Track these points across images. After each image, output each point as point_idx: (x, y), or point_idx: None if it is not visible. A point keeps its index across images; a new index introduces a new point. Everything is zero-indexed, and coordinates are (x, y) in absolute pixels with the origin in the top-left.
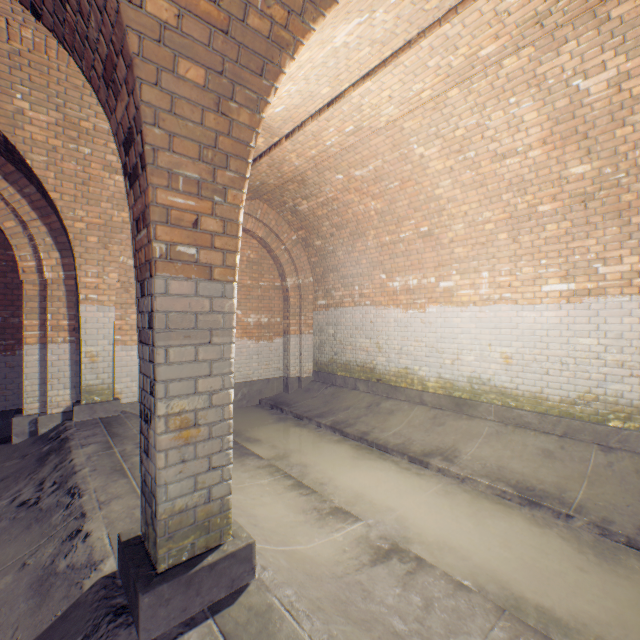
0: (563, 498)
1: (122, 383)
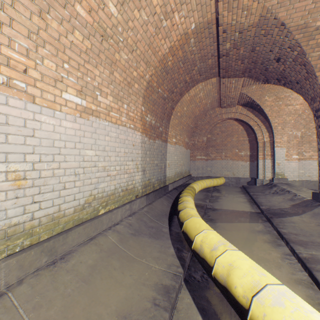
0: None
1: (286, 173)
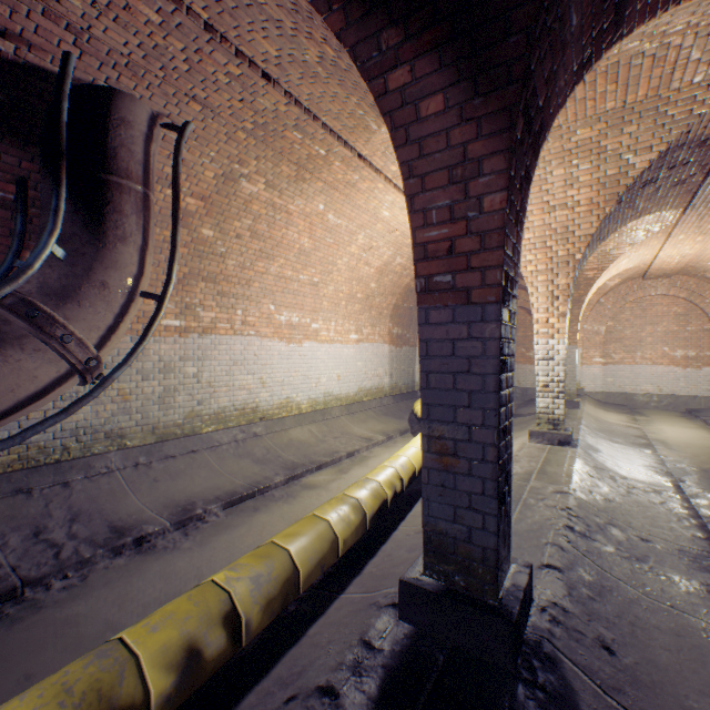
0: None
1: (585, 382)
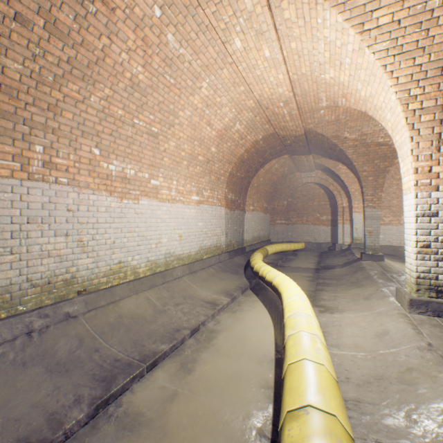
0: None
1: None
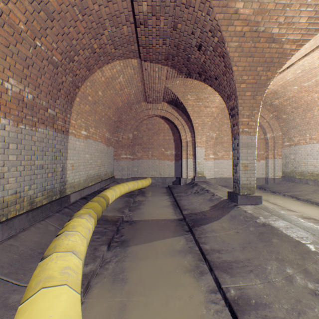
0: None
1: (205, 172)
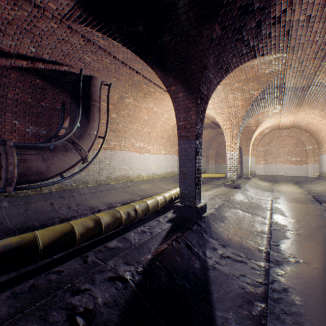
0: (312, 190)
1: (257, 171)
